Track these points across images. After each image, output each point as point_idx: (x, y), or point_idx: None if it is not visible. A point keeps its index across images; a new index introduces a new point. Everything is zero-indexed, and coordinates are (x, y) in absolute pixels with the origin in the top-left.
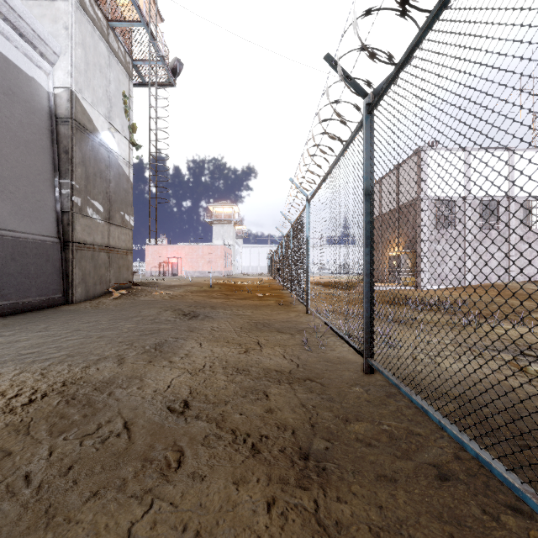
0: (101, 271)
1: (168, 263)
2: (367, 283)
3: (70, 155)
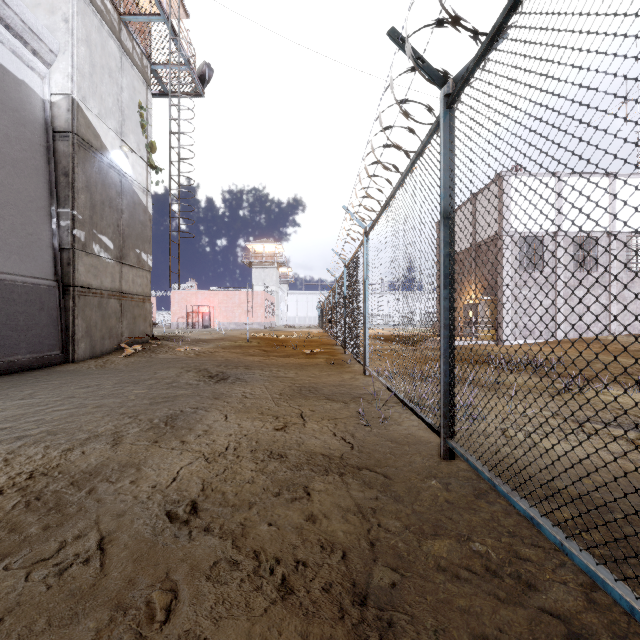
0: (111, 323)
1: (198, 313)
2: (446, 337)
3: (70, 179)
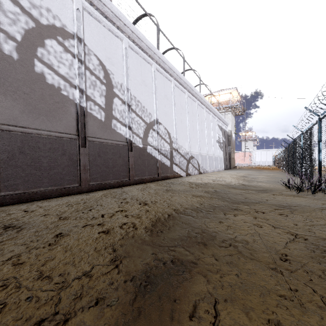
0: (232, 163)
1: None
2: (285, 164)
3: (230, 142)
